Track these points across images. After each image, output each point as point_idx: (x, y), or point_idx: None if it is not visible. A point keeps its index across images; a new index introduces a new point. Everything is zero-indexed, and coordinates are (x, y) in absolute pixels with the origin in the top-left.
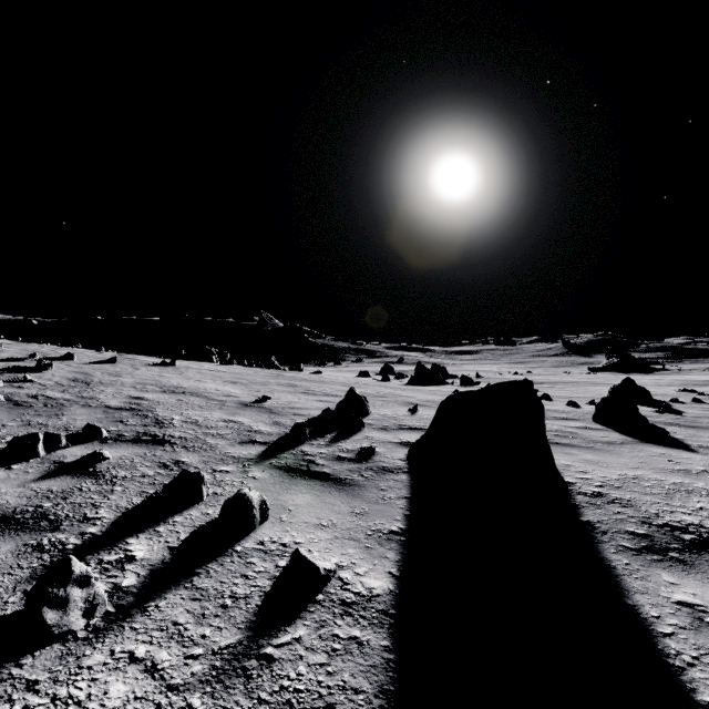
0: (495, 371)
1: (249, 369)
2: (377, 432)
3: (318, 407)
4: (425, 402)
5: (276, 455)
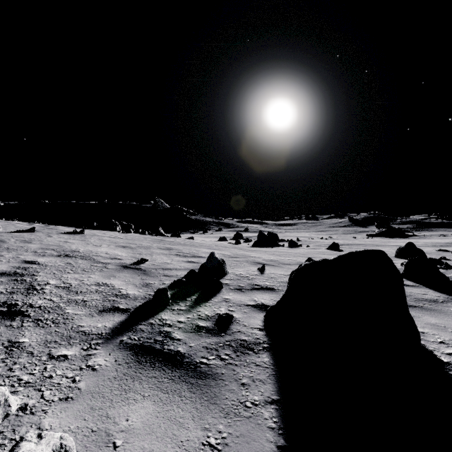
0: (308, 237)
1: (141, 236)
2: (233, 293)
3: (185, 267)
4: (269, 262)
5: (132, 328)
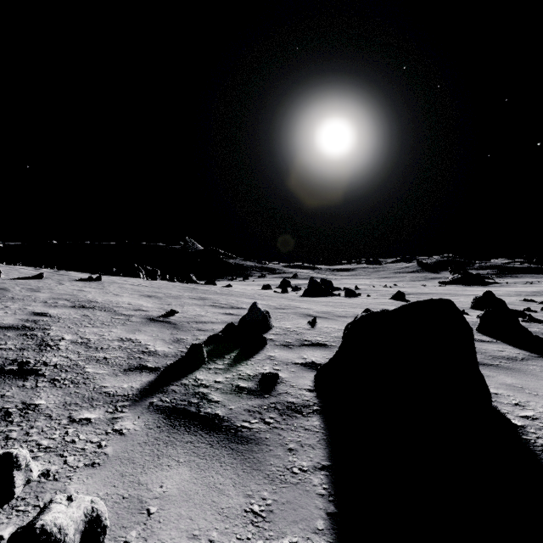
0: (369, 284)
1: (170, 283)
2: (279, 350)
3: (223, 320)
4: (322, 314)
5: (162, 389)
